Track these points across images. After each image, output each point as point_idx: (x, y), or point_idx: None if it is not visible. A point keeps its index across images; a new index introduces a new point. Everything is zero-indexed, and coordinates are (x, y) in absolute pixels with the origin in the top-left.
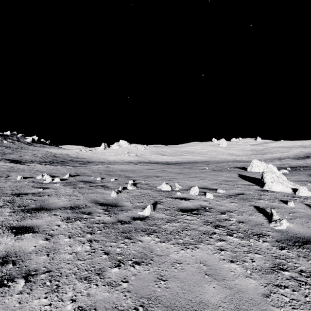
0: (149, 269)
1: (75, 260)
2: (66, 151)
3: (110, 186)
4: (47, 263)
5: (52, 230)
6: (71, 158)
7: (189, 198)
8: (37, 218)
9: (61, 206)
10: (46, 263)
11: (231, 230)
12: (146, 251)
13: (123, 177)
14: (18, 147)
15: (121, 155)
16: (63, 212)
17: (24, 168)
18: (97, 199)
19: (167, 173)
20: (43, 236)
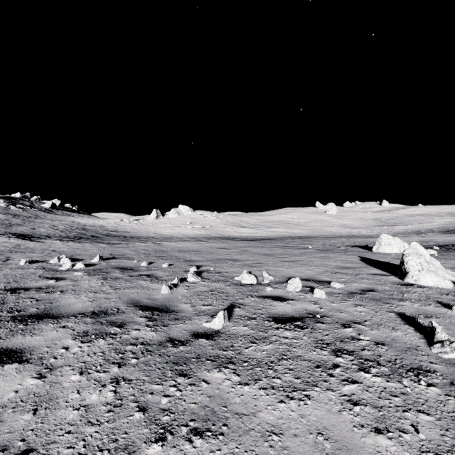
0: (221, 449)
1: (82, 423)
2: (100, 222)
3: (160, 276)
4: (29, 431)
5: (53, 357)
6: (108, 232)
7: (287, 297)
8: (34, 333)
9: (78, 311)
10: (28, 430)
11: (364, 360)
12: (215, 405)
13: (182, 261)
14: (31, 216)
15: (181, 227)
16: (80, 321)
17: (35, 246)
18: (138, 298)
19: (249, 255)
20: (35, 371)
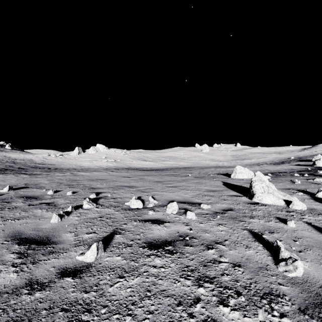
0: None
1: None
2: (30, 156)
3: (59, 203)
4: None
5: None
6: (35, 164)
7: (164, 220)
8: None
9: None
10: None
11: (223, 288)
12: None
13: (87, 189)
14: None
15: (98, 161)
16: None
17: None
18: (22, 230)
19: (144, 182)
20: None
